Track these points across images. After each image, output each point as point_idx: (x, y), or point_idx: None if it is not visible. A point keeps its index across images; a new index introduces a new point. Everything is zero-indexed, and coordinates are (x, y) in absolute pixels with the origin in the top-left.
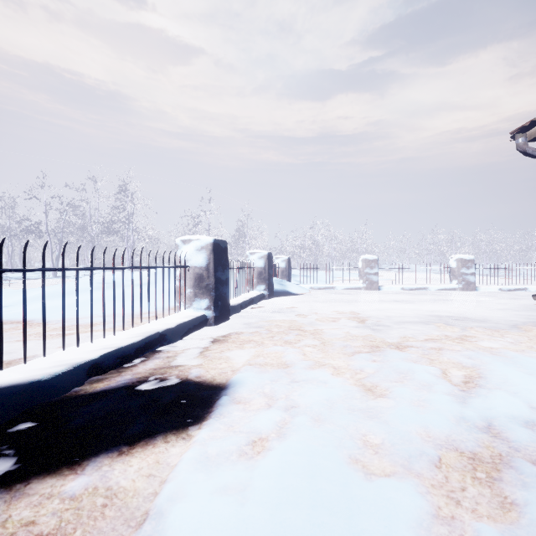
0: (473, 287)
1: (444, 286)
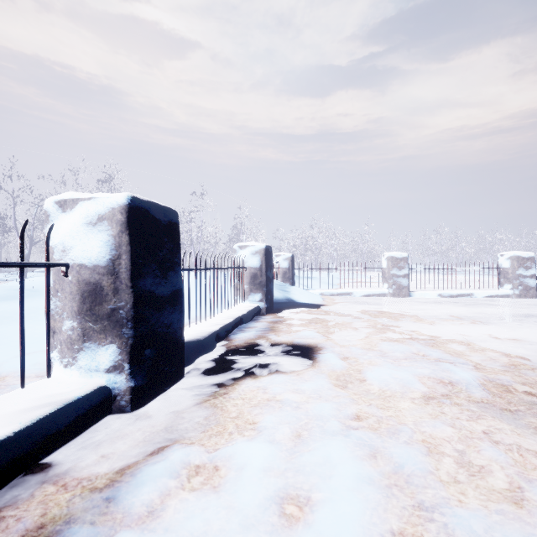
0: (533, 294)
1: (494, 291)
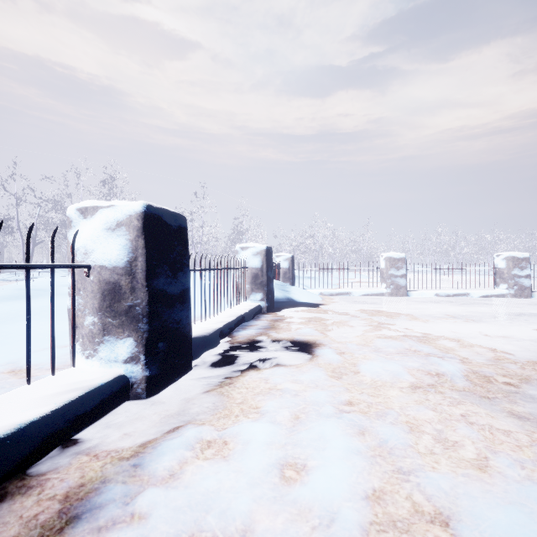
0: (528, 293)
1: (490, 291)
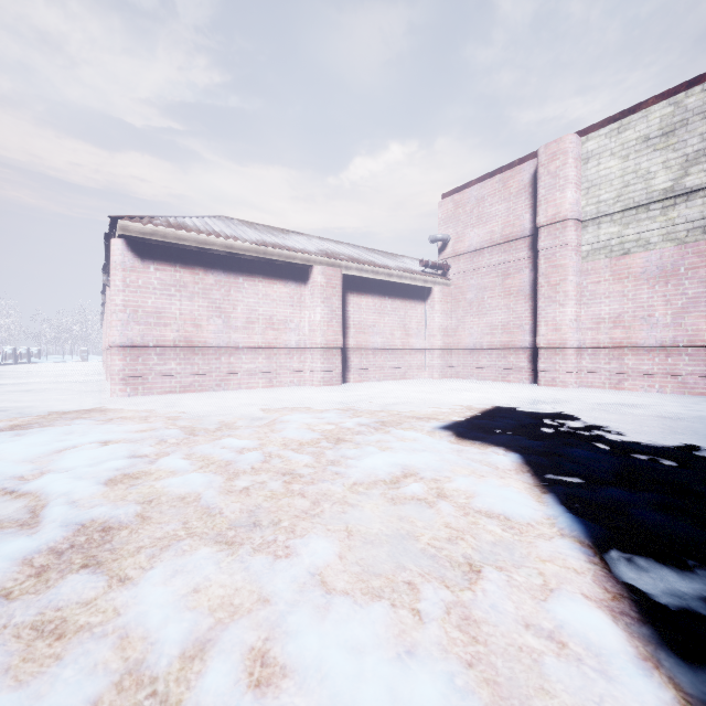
0: None
1: None
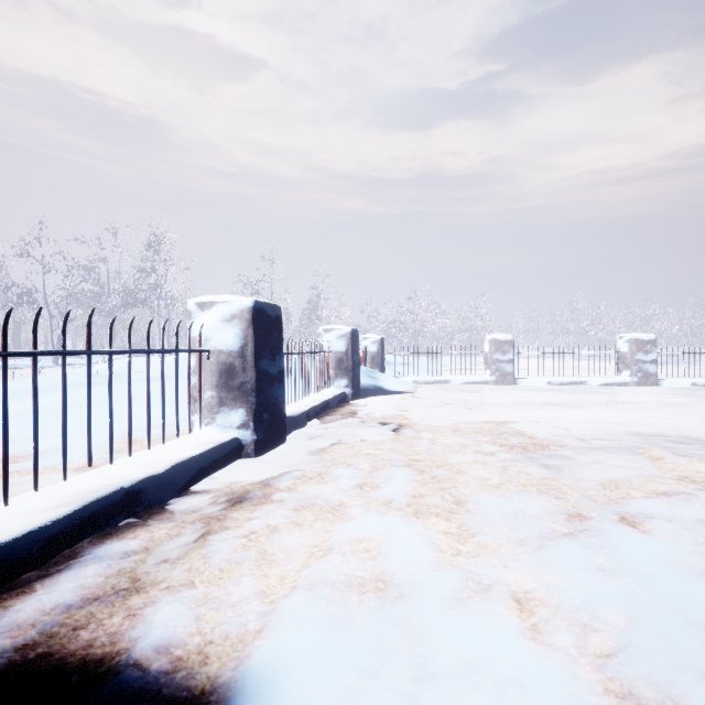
0: (654, 381)
1: (610, 379)
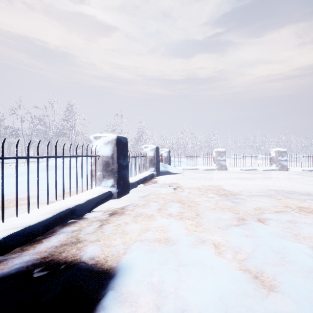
0: (286, 169)
1: (267, 168)
